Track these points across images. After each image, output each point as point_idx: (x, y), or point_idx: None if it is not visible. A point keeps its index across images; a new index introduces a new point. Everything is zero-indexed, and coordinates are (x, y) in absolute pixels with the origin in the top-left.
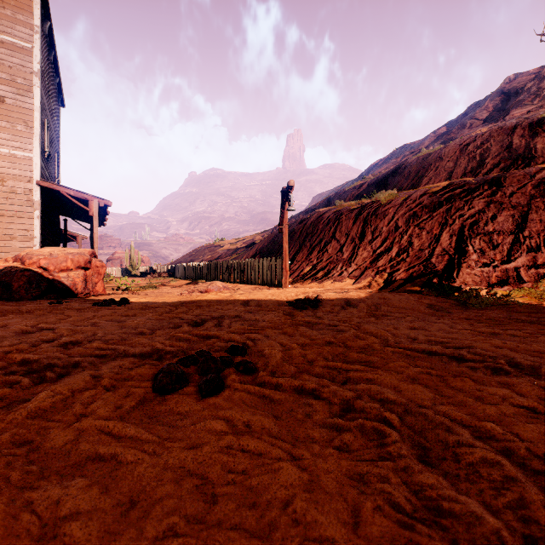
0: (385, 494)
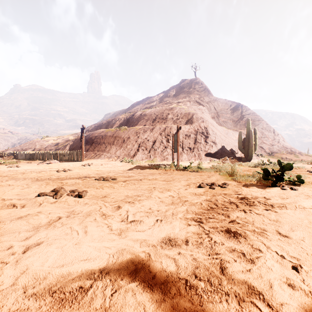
0: (84, 173)
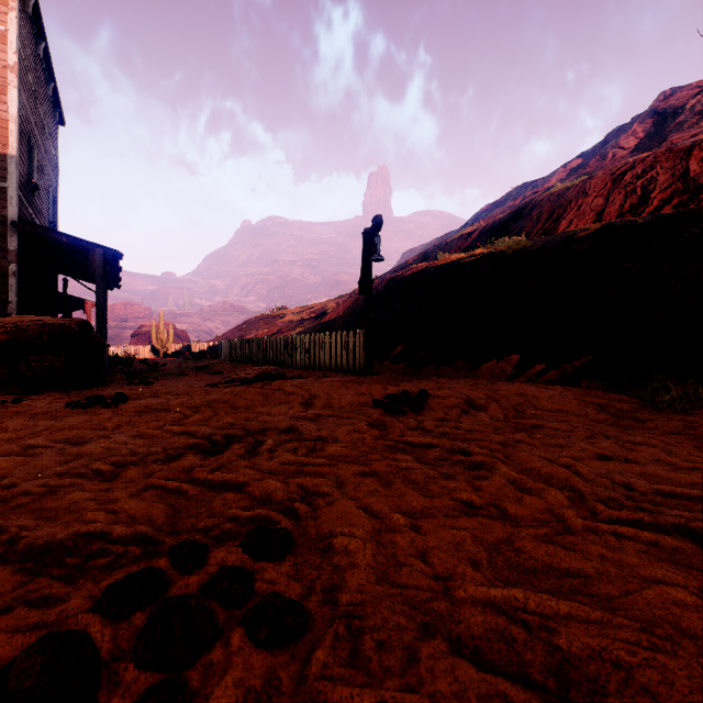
0: None
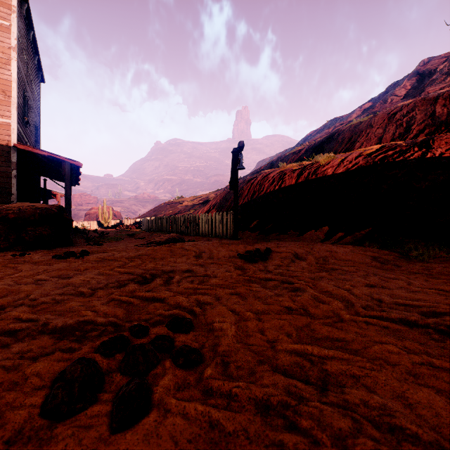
0: None
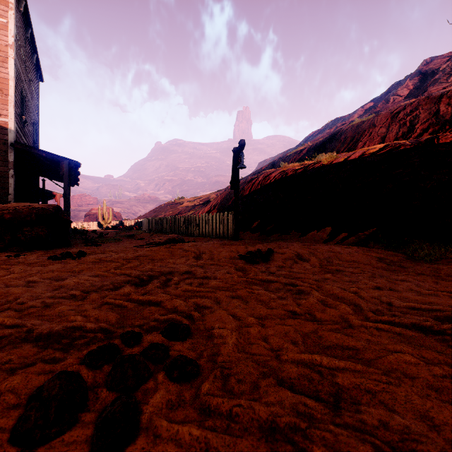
0: None
